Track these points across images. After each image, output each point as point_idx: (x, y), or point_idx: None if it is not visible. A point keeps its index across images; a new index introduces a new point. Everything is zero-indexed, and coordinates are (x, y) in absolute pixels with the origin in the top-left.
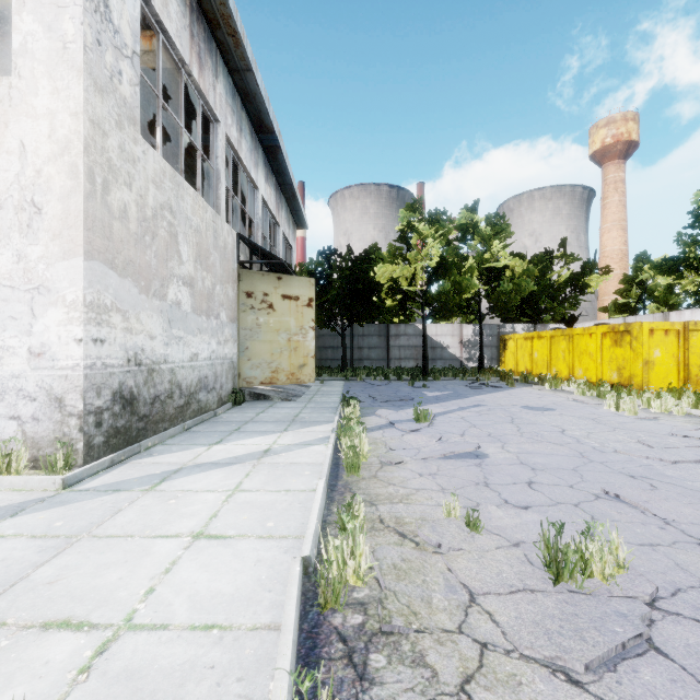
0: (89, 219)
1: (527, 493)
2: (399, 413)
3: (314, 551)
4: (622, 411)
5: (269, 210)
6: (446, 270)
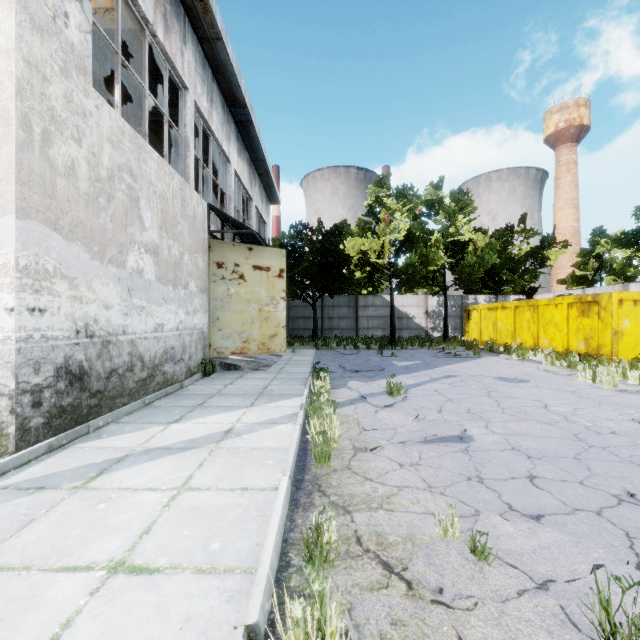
0: (23, 172)
1: (533, 494)
2: (371, 386)
3: (266, 607)
4: (599, 383)
5: (242, 184)
6: (413, 243)
